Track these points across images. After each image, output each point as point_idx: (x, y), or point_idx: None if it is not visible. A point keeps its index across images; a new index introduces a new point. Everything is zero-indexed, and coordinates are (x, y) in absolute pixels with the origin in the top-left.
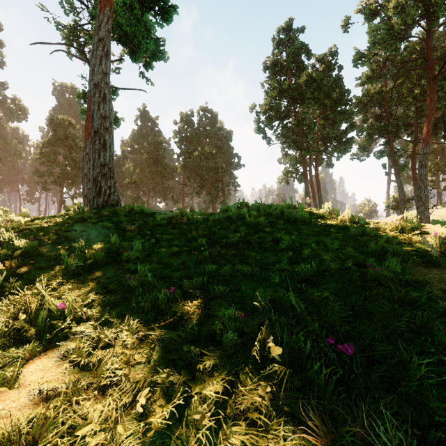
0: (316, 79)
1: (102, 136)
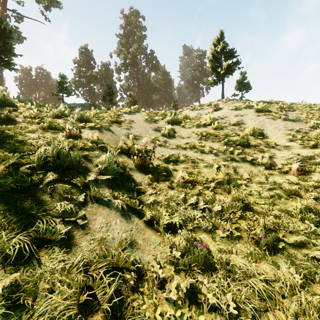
0: (94, 75)
1: (0, 82)
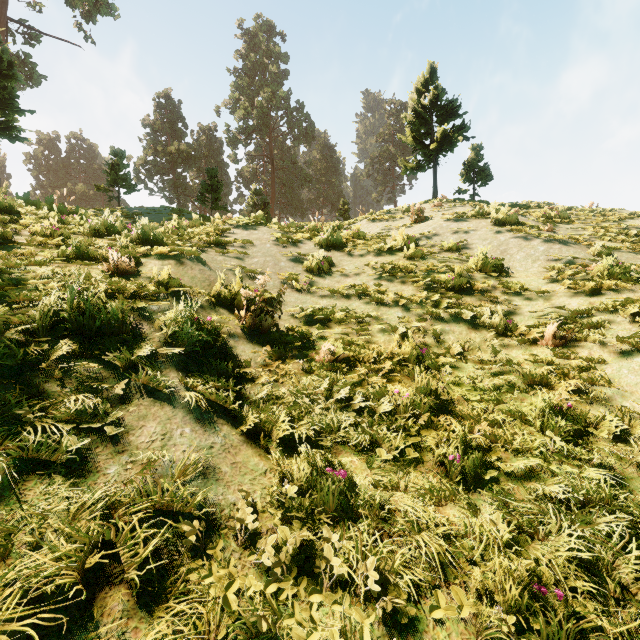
0: (183, 151)
1: None
